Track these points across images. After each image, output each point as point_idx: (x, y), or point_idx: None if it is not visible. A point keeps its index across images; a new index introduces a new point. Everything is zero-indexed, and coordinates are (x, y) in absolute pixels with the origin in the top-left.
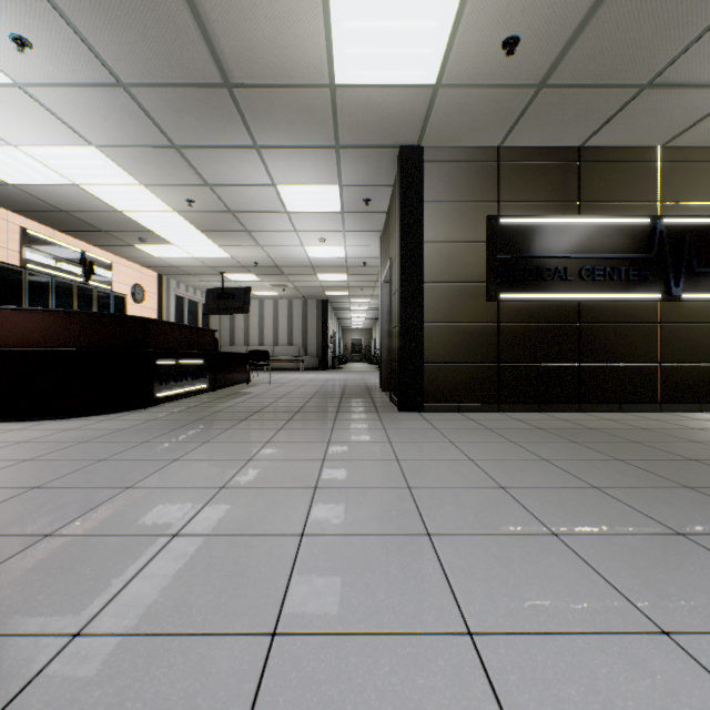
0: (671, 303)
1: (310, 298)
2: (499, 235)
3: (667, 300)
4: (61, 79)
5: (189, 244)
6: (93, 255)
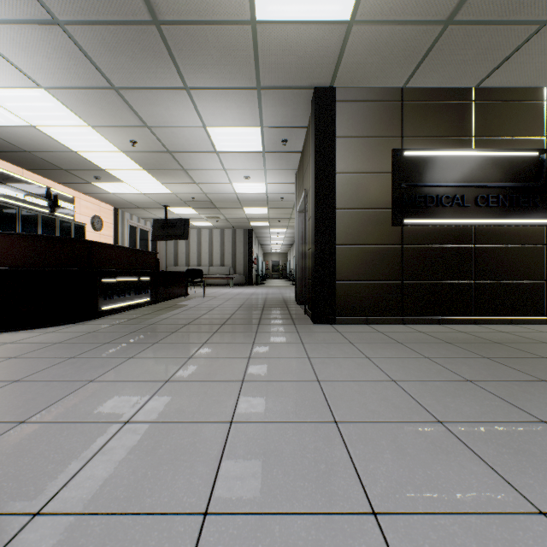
0: None
1: (238, 228)
2: (403, 167)
3: None
4: None
5: (136, 182)
6: (57, 191)
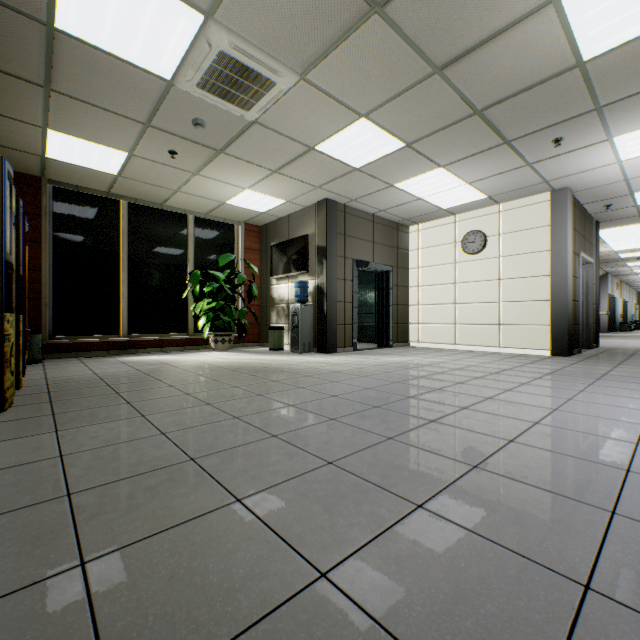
0: None
1: None
2: None
3: None
4: None
5: None
6: None
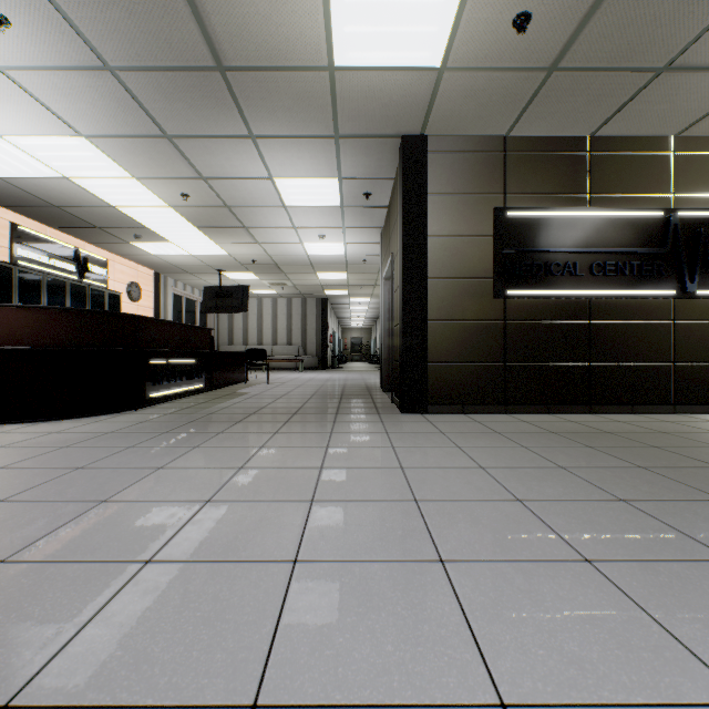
0: (686, 300)
1: (309, 297)
2: (506, 229)
3: (681, 296)
4: (44, 61)
5: (185, 241)
6: (87, 252)
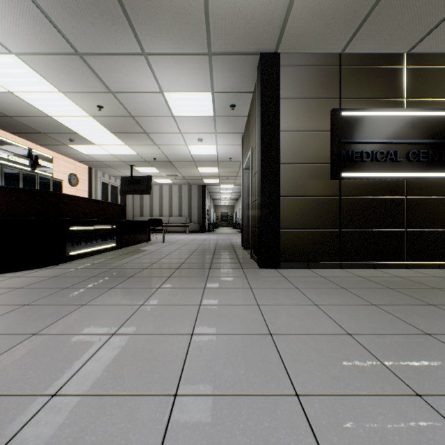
0: None
1: (193, 185)
2: (341, 125)
3: None
4: None
5: (105, 144)
6: (38, 152)
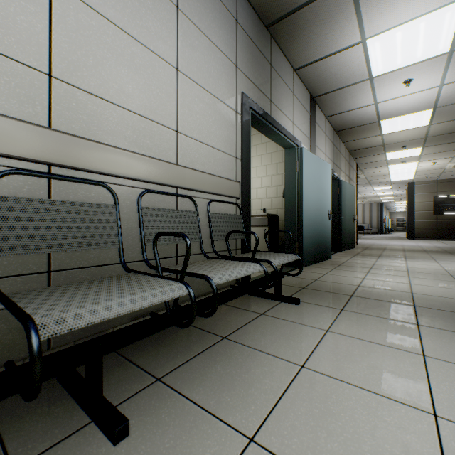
0: None
1: (373, 203)
2: (436, 200)
3: None
4: None
5: None
6: None
